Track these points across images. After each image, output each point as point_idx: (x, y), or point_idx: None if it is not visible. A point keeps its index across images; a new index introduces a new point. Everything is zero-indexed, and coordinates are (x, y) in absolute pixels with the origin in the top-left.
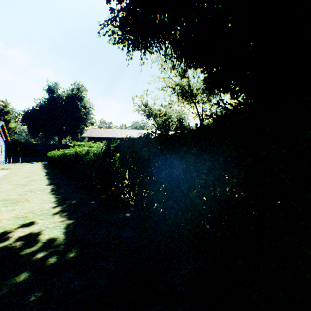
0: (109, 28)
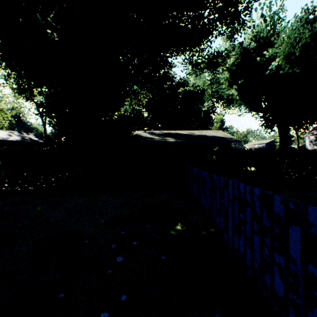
0: None
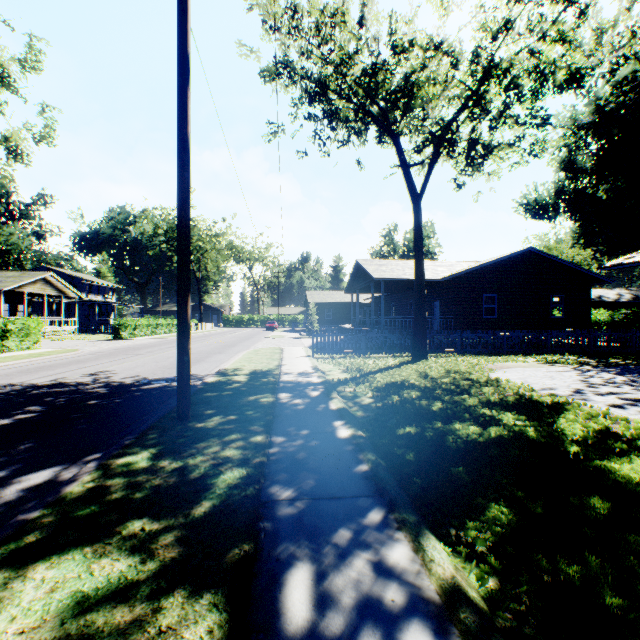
0: (569, 229)
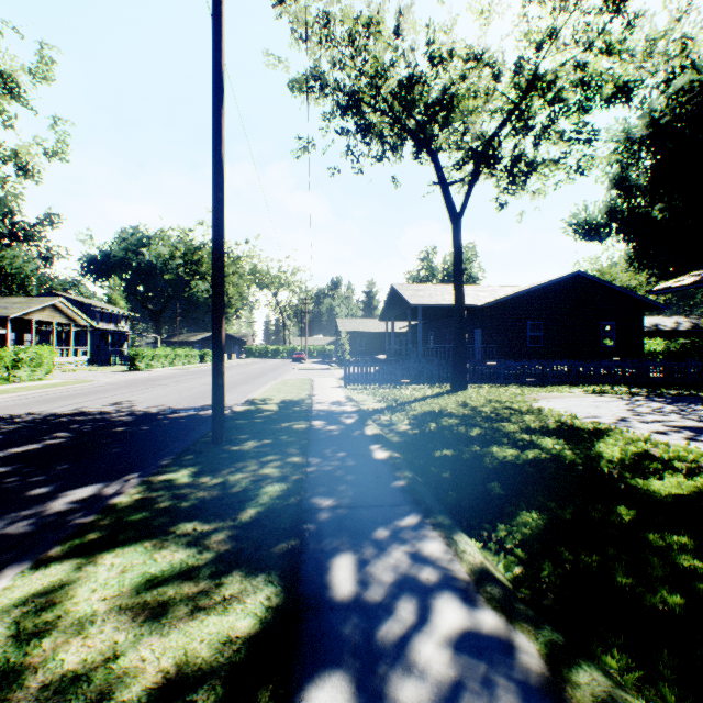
0: (622, 252)
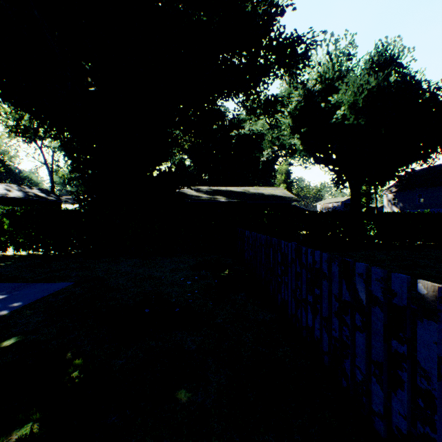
0: None
